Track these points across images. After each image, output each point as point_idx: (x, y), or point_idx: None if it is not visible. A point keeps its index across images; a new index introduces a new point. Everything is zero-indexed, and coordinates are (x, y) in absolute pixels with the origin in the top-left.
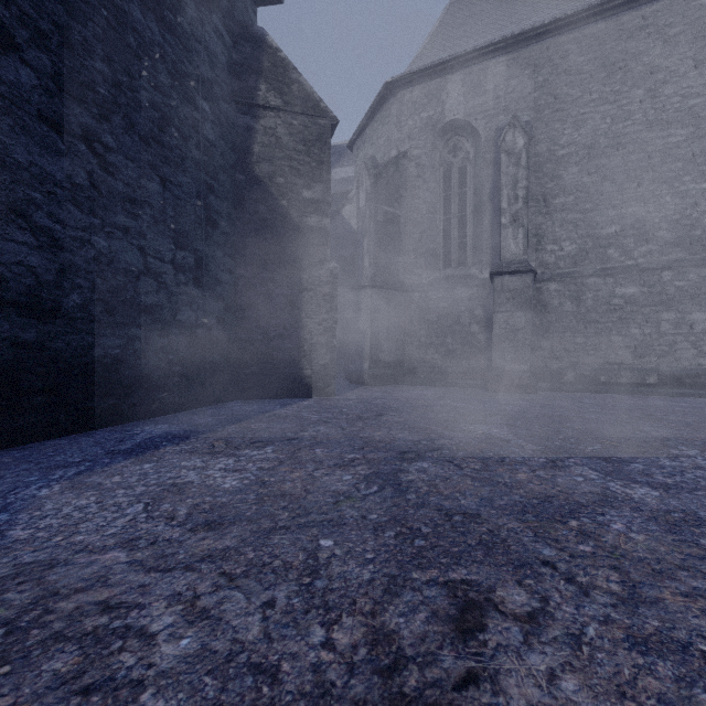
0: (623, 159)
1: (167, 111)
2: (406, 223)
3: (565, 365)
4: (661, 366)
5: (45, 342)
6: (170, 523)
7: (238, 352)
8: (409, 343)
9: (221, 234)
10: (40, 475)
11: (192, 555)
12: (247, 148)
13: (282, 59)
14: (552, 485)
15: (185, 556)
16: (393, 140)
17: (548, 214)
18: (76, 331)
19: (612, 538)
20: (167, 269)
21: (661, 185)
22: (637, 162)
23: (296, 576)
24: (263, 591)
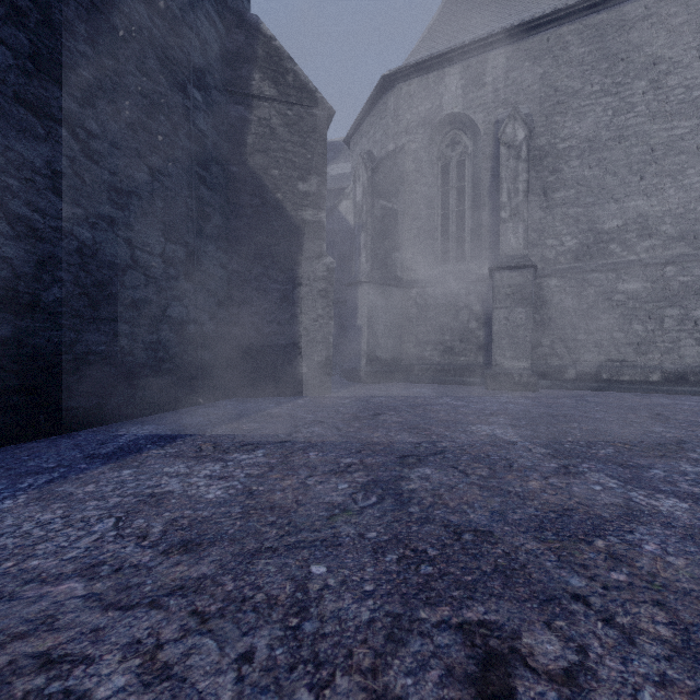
0: (626, 152)
1: (156, 99)
2: (403, 218)
3: (566, 362)
4: (664, 364)
5: (23, 338)
6: (141, 543)
7: (232, 349)
8: (407, 340)
9: (213, 227)
10: (7, 484)
11: (161, 586)
12: (241, 139)
13: (277, 47)
14: (568, 496)
15: (153, 588)
16: (390, 134)
17: (549, 208)
18: (57, 327)
19: (648, 563)
20: (156, 263)
21: (664, 179)
22: (639, 155)
23: (281, 615)
24: (240, 638)
